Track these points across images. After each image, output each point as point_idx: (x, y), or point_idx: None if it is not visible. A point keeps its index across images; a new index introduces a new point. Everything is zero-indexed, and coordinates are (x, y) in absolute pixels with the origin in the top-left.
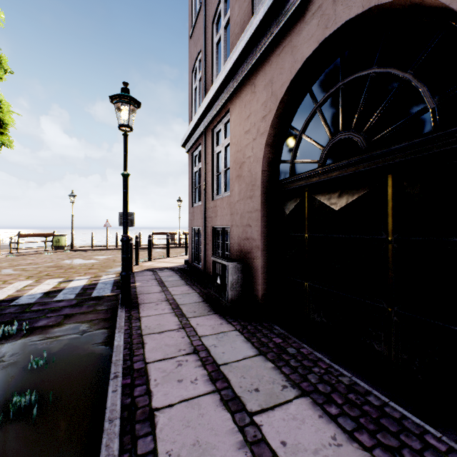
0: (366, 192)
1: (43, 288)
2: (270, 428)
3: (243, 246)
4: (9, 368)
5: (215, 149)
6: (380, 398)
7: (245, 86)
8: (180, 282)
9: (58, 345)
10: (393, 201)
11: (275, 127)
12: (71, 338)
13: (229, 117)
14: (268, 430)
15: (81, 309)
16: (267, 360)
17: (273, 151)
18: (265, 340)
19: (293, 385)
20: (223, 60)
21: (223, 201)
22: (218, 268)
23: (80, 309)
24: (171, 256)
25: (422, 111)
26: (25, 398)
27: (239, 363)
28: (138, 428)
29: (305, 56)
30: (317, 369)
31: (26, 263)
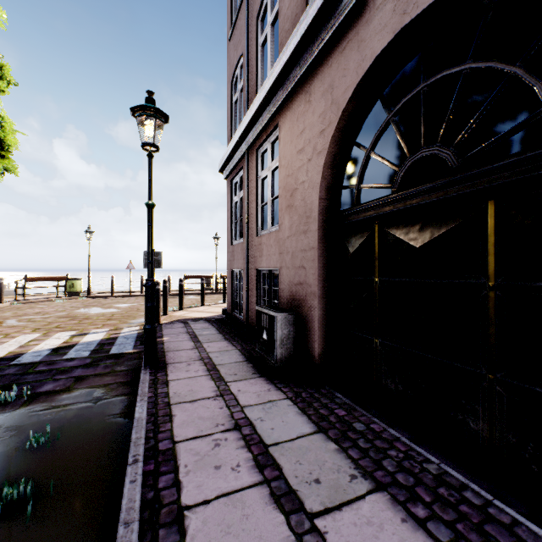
0: (458, 224)
1: (51, 343)
2: (338, 537)
3: (295, 293)
4: (3, 446)
5: (260, 174)
6: (481, 495)
7: (298, 94)
8: (217, 336)
9: (65, 416)
10: (495, 234)
11: (337, 144)
12: (82, 407)
13: (277, 134)
14: (335, 539)
15: (96, 370)
16: (329, 440)
17: (334, 175)
18: (324, 412)
19: (365, 474)
20: (269, 64)
21: (270, 238)
22: (265, 320)
23: (95, 370)
24: (206, 304)
25: (537, 116)
26: (18, 489)
27: (293, 444)
28: (163, 534)
29: (376, 52)
30: (394, 452)
31: (34, 312)
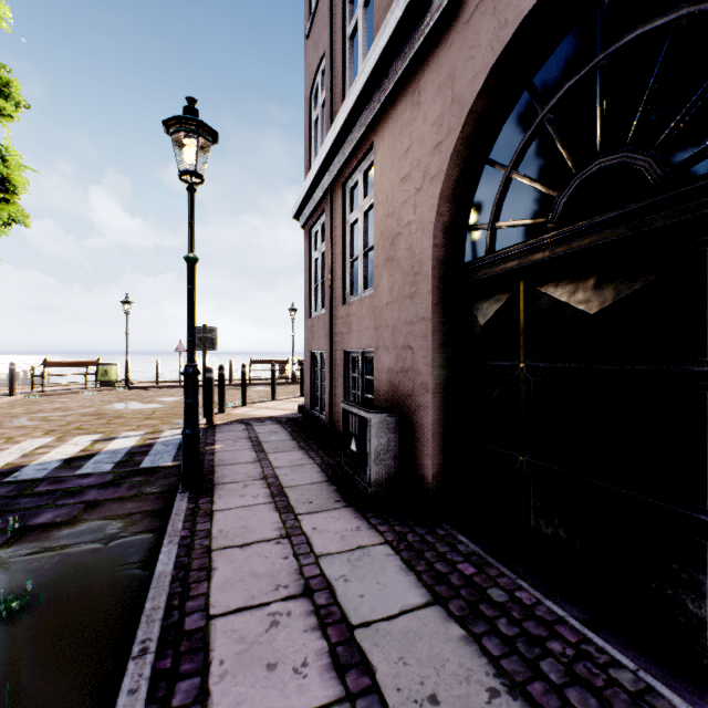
0: (665, 274)
1: (65, 451)
2: None
3: (397, 385)
4: None
5: (348, 217)
6: None
7: (402, 96)
8: (289, 444)
9: (59, 565)
10: None
11: (459, 163)
12: (86, 550)
13: (372, 158)
14: None
15: (117, 492)
16: (450, 619)
17: (454, 210)
18: (442, 567)
19: (512, 688)
20: (361, 61)
21: (362, 306)
22: (353, 424)
23: (115, 492)
24: (279, 398)
25: None
26: None
27: (393, 625)
28: None
29: (523, 10)
30: (557, 646)
31: (52, 407)
